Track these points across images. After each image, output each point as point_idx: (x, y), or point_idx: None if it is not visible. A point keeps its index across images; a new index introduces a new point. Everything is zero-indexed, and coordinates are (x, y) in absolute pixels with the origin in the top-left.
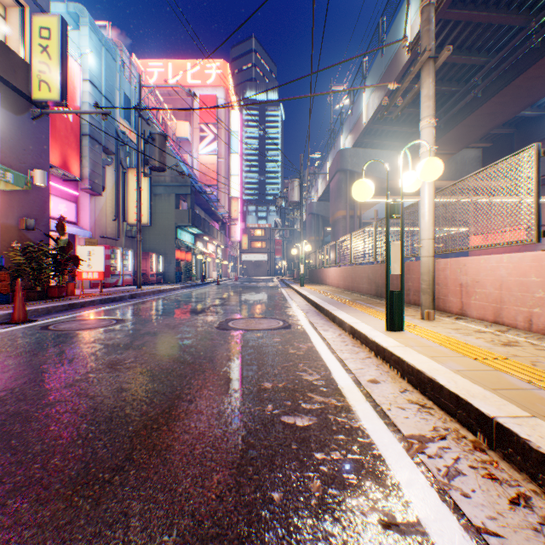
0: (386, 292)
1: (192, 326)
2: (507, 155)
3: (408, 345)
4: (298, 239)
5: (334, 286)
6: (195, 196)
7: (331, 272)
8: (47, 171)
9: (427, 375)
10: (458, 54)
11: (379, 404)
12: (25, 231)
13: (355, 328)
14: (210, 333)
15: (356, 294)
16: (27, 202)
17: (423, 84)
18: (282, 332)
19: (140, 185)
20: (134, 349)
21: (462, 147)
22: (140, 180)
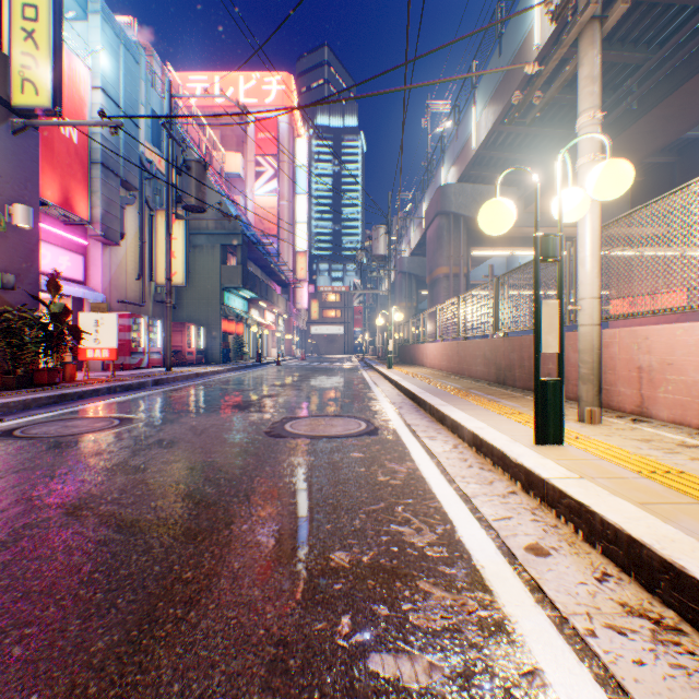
0: (534, 381)
1: (230, 430)
2: (665, 191)
3: (584, 475)
4: (384, 306)
5: (434, 368)
6: (248, 248)
7: (430, 350)
8: (35, 208)
9: (659, 554)
10: (606, 49)
11: (566, 615)
12: (0, 291)
13: (482, 438)
14: (255, 443)
15: (467, 379)
16: (4, 250)
17: (583, 59)
18: (365, 441)
19: (170, 230)
20: (127, 474)
21: None
22: (170, 223)
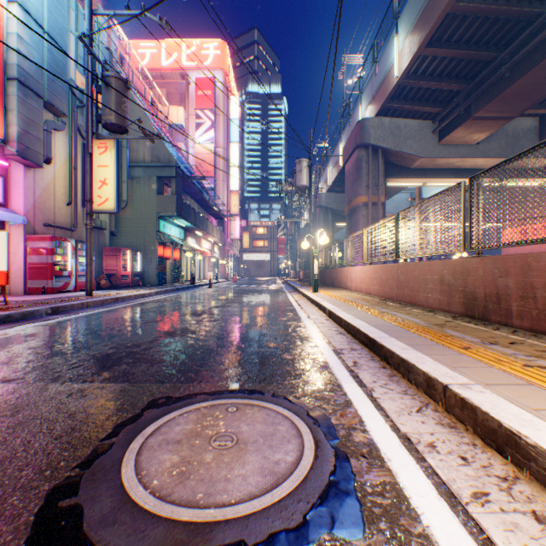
0: None
1: None
2: None
3: None
4: (303, 237)
5: (361, 292)
6: (184, 182)
7: (356, 273)
8: None
9: None
10: None
11: None
12: None
13: None
14: None
15: (414, 308)
16: None
17: None
18: None
19: (89, 150)
20: None
21: (528, 107)
22: (89, 142)
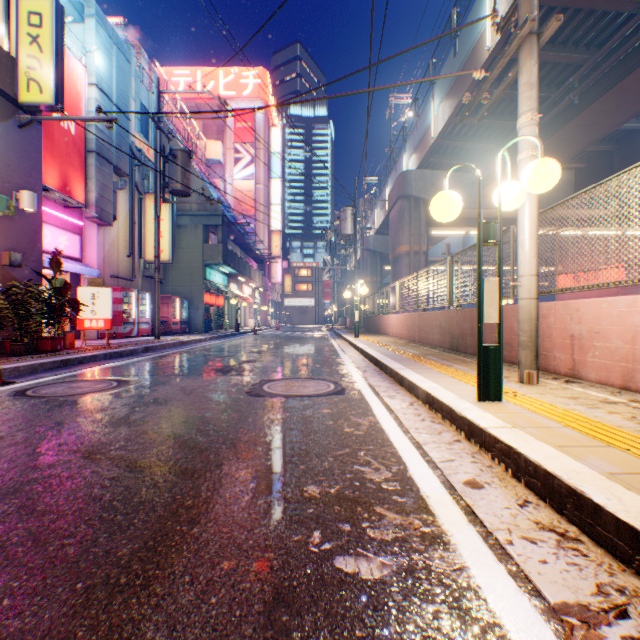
0: (477, 347)
1: (215, 391)
2: (605, 177)
3: (516, 425)
4: (351, 281)
5: (396, 337)
6: (228, 228)
7: (392, 320)
8: (38, 193)
9: (565, 482)
10: (550, 50)
11: (491, 530)
12: (9, 268)
13: (434, 396)
14: (238, 401)
15: (425, 347)
16: (12, 231)
17: (522, 68)
18: (333, 400)
19: (158, 213)
20: (129, 426)
21: None
22: (158, 206)
